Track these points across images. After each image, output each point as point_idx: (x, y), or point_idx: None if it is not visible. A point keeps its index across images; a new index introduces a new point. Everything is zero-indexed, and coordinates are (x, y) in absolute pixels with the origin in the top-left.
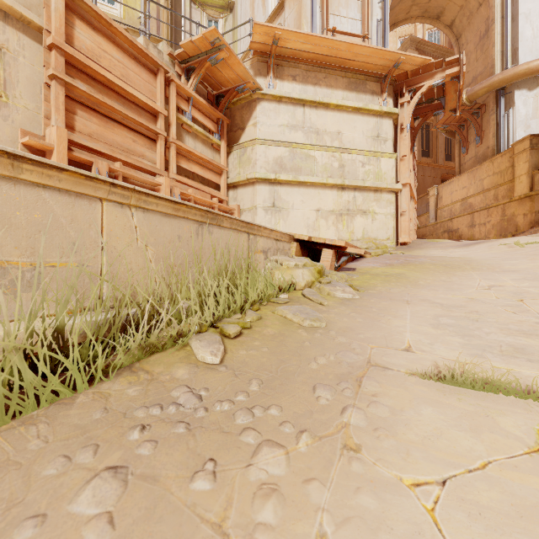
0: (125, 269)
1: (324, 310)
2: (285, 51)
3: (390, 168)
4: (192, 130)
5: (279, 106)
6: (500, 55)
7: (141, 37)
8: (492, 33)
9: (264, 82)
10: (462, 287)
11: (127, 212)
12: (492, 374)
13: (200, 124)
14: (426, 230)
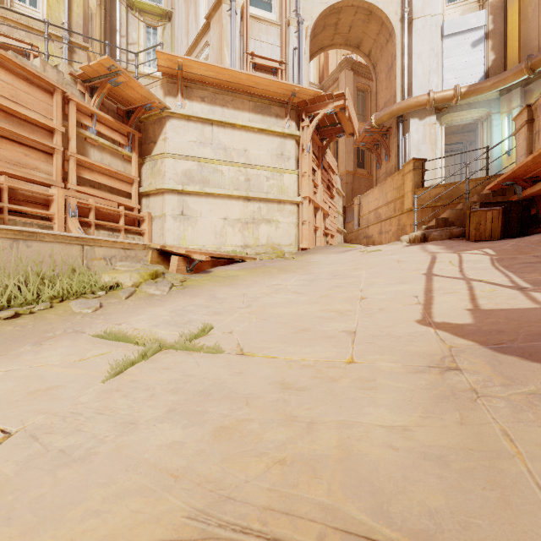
0: None
1: (117, 302)
2: (191, 76)
3: (292, 182)
4: (98, 143)
5: (188, 124)
6: (401, 87)
7: (38, 59)
8: (394, 67)
9: (173, 101)
10: (257, 286)
11: None
12: (119, 331)
13: (109, 137)
14: (353, 235)
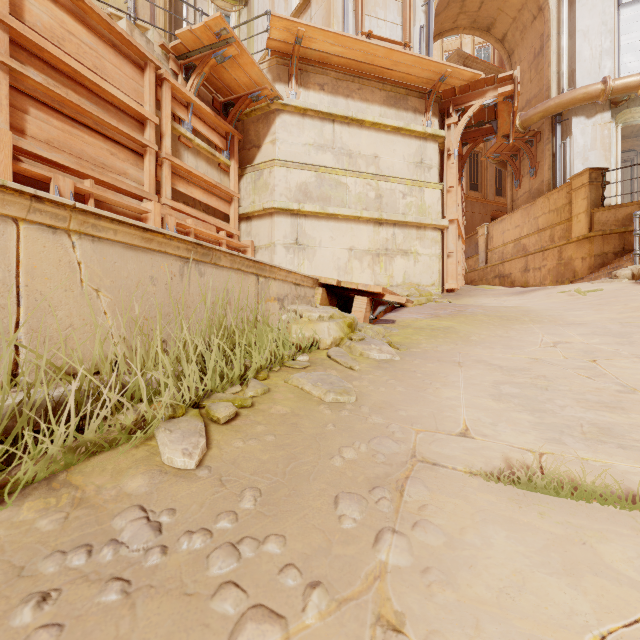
0: (59, 324)
1: (355, 377)
2: (310, 53)
3: (435, 200)
4: (193, 145)
5: (303, 120)
6: (556, 76)
7: (124, 20)
8: (547, 50)
9: (284, 89)
10: (523, 344)
11: (64, 241)
12: (583, 474)
13: (204, 137)
14: (475, 275)
